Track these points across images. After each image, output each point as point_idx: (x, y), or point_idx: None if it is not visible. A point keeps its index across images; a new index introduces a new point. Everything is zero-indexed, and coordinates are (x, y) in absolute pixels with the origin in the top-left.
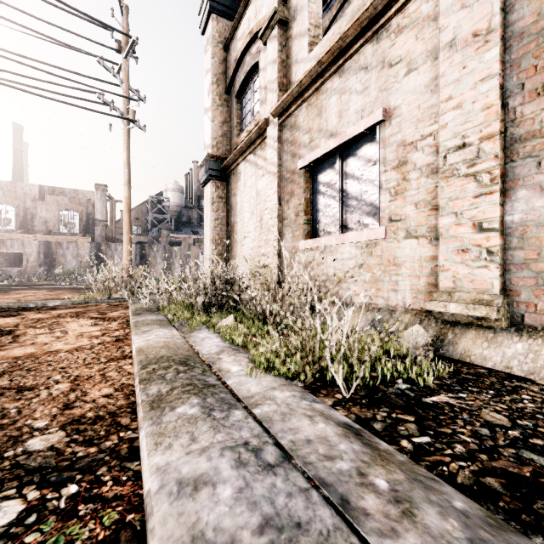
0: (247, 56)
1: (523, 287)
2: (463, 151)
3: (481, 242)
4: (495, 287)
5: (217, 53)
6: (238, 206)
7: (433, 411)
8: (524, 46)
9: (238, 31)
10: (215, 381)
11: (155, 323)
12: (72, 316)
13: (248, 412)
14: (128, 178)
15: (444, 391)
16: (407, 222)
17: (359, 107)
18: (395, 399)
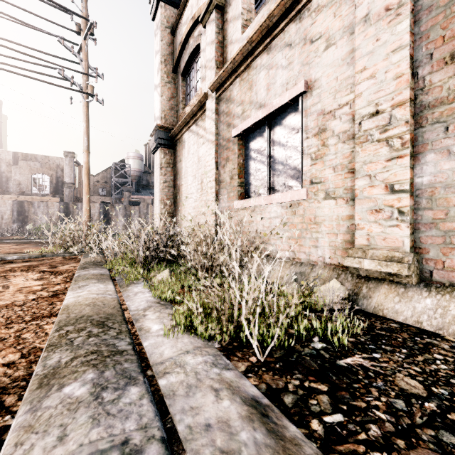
0: (191, 39)
1: (431, 245)
2: (376, 118)
3: (393, 203)
4: (405, 245)
5: (165, 36)
6: (183, 170)
7: (347, 377)
8: (433, 18)
9: (183, 17)
10: (126, 345)
11: (95, 277)
12: (23, 270)
13: (147, 388)
14: (87, 145)
15: (358, 351)
16: (326, 184)
17: (285, 80)
18: (310, 361)
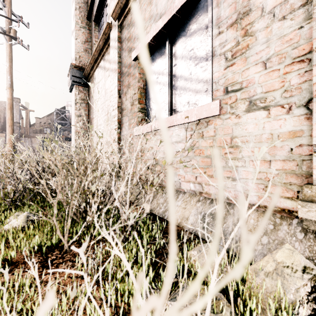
0: None
1: None
2: None
3: None
4: None
5: None
6: (94, 104)
7: None
8: None
9: None
10: None
11: None
12: None
13: None
14: (10, 83)
15: None
16: (250, 89)
17: None
18: None
